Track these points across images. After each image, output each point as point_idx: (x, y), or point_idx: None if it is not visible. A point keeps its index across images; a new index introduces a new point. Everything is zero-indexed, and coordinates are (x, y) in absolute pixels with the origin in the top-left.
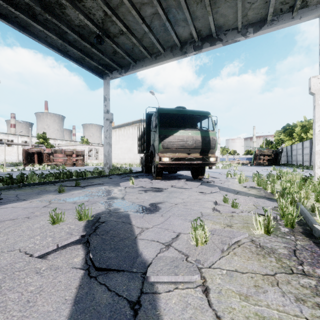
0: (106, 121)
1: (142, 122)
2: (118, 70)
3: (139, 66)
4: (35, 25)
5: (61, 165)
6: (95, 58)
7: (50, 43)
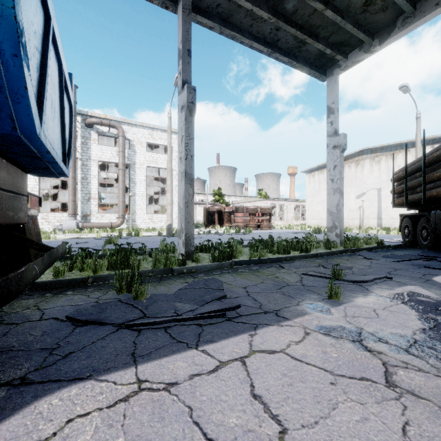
0: (333, 151)
1: (366, 153)
2: (362, 46)
3: (426, 10)
4: (241, 5)
5: (242, 227)
6: (321, 37)
7: (254, 35)
